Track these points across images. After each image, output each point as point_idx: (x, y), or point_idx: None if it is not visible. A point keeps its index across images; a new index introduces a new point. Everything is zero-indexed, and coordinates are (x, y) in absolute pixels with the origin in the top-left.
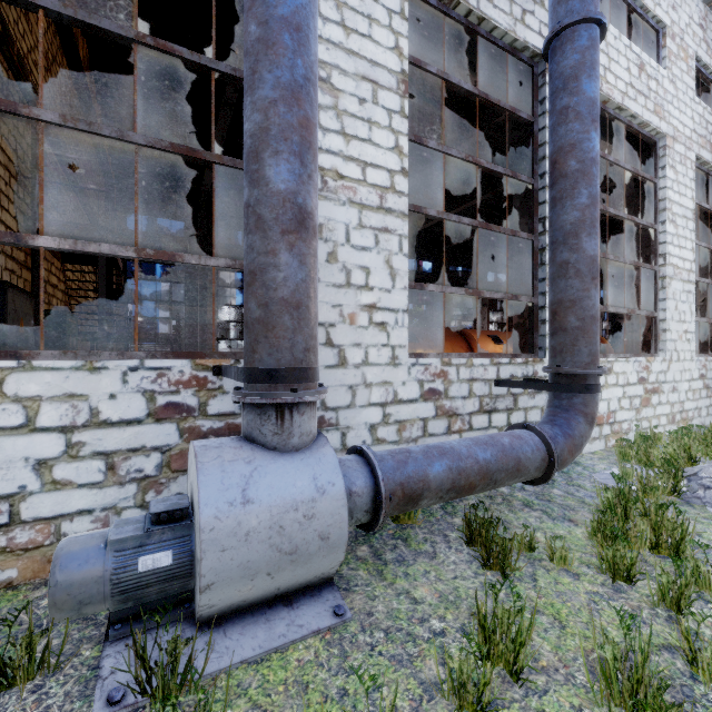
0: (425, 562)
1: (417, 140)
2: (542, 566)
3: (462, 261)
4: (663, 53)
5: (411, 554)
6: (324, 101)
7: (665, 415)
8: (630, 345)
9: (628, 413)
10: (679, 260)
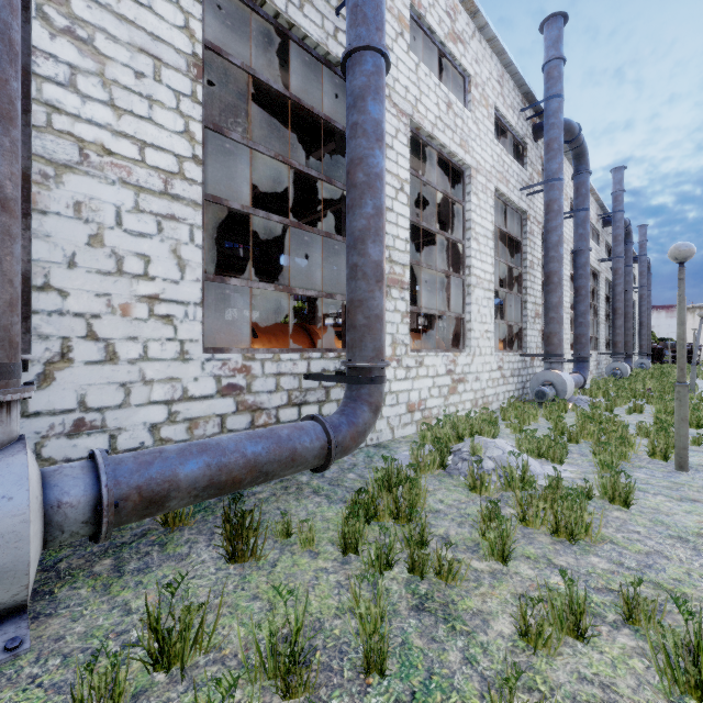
0: (170, 566)
1: (217, 130)
2: (290, 551)
3: (337, 261)
4: (469, 98)
5: (159, 560)
6: (84, 64)
7: (470, 401)
8: (449, 342)
9: (437, 400)
10: (481, 272)
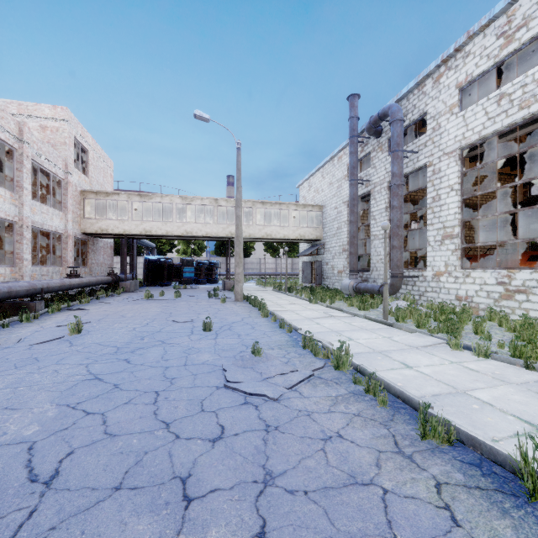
0: None
1: None
2: None
3: None
4: None
5: None
6: (374, 222)
7: None
8: None
9: (484, 299)
10: None
